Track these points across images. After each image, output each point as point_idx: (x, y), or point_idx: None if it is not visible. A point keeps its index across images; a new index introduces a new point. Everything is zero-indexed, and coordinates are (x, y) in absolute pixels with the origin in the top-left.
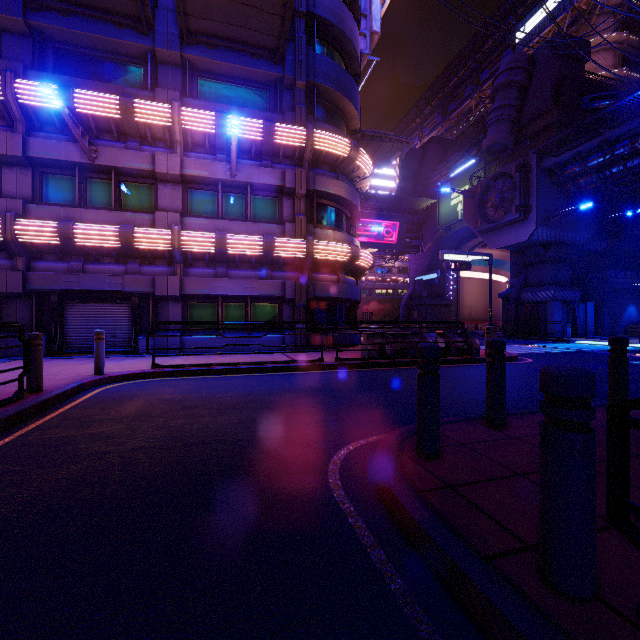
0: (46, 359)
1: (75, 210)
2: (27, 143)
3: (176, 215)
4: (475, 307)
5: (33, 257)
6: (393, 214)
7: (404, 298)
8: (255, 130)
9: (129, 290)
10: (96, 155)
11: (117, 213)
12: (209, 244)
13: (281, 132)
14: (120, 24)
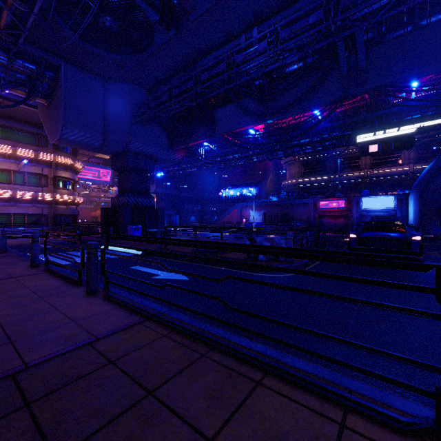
0: None
1: None
2: None
3: None
4: None
5: None
6: (106, 166)
7: None
8: (30, 154)
9: None
10: None
11: None
12: (9, 195)
13: (42, 156)
14: None
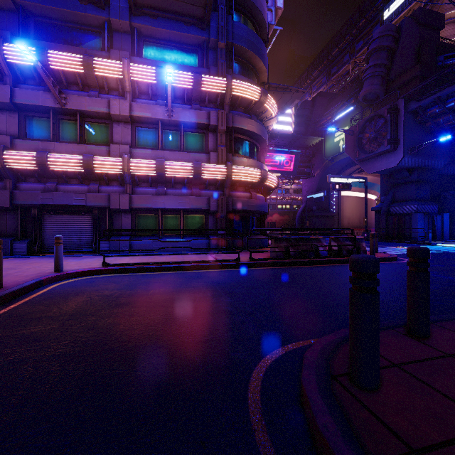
0: (26, 257)
1: (50, 143)
2: (13, 93)
3: (126, 147)
4: (352, 218)
5: (19, 180)
6: (291, 149)
7: (299, 211)
8: (186, 80)
9: (90, 204)
10: (65, 101)
11: (81, 146)
12: (151, 169)
13: (207, 82)
14: (84, 1)
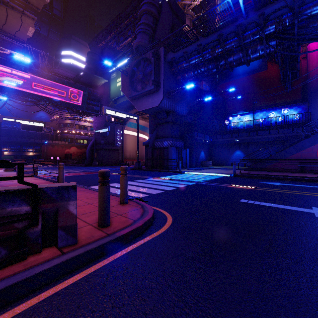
0: None
1: None
2: None
3: None
4: (132, 151)
5: None
6: (79, 85)
7: (89, 144)
8: None
9: None
10: None
11: None
12: None
13: None
14: None
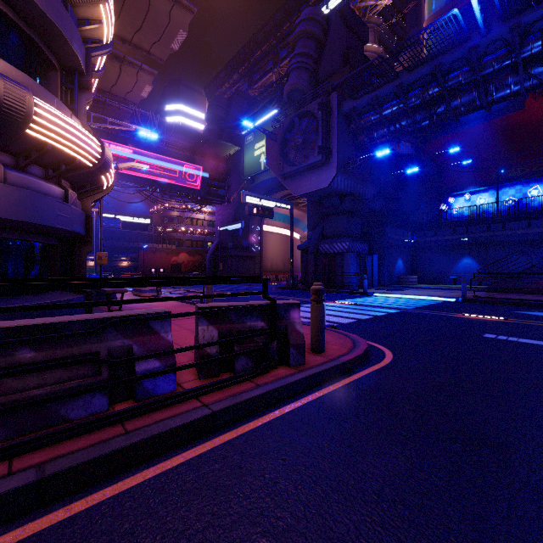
0: None
1: None
2: None
3: None
4: (276, 260)
5: None
6: (197, 157)
7: (210, 249)
8: None
9: None
10: None
11: None
12: None
13: None
14: None
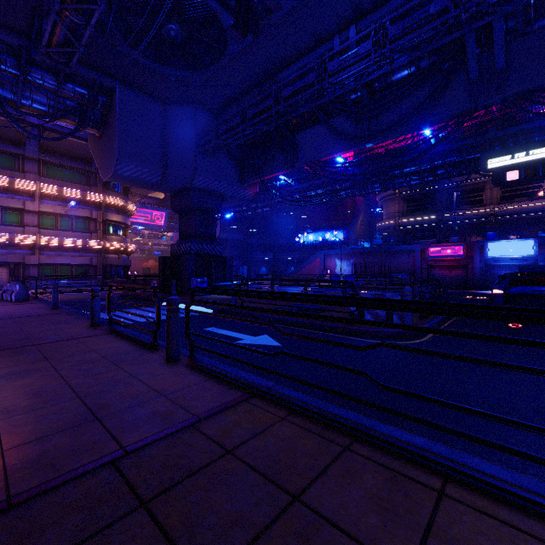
0: None
1: None
2: None
3: (36, 229)
4: None
5: None
6: (161, 207)
7: None
8: (78, 195)
9: (11, 261)
10: None
11: (4, 227)
12: (55, 242)
13: (91, 196)
14: (6, 143)
